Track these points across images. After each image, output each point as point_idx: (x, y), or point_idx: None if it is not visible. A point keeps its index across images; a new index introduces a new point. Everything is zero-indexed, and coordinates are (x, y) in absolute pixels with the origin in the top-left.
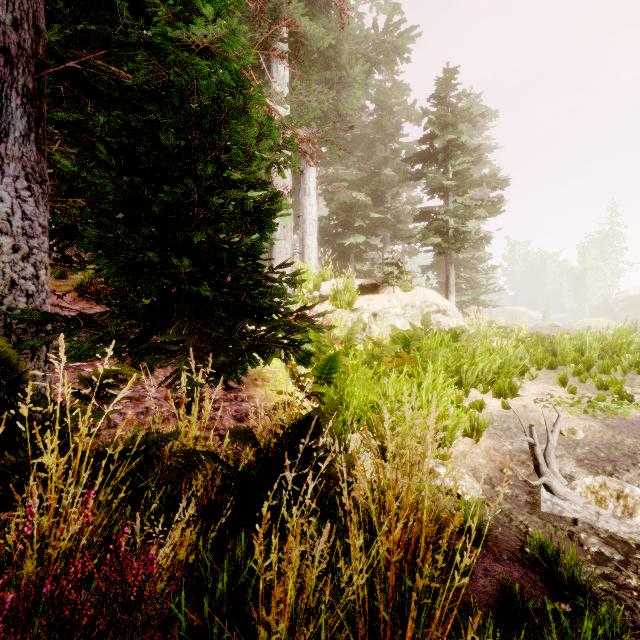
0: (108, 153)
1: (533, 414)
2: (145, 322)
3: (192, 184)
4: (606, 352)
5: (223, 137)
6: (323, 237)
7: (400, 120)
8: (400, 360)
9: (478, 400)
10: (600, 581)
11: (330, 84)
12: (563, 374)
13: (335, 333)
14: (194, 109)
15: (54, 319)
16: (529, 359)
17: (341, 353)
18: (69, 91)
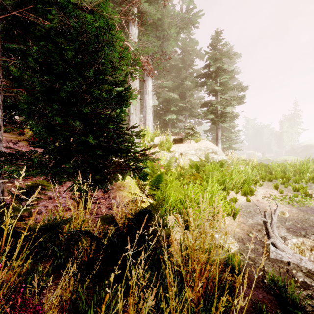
0: (35, 63)
1: (262, 204)
2: (57, 157)
3: (82, 80)
4: (296, 172)
5: (100, 56)
6: (155, 115)
7: (193, 57)
8: (194, 177)
9: (234, 197)
10: (306, 299)
11: (159, 38)
12: (276, 183)
13: (161, 163)
14: (84, 40)
15: (1, 154)
16: (258, 176)
17: (164, 173)
18: (19, 34)
